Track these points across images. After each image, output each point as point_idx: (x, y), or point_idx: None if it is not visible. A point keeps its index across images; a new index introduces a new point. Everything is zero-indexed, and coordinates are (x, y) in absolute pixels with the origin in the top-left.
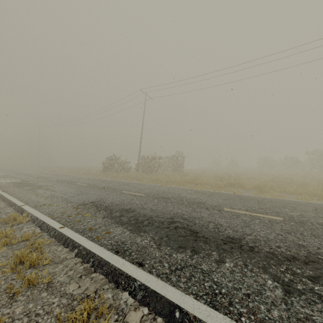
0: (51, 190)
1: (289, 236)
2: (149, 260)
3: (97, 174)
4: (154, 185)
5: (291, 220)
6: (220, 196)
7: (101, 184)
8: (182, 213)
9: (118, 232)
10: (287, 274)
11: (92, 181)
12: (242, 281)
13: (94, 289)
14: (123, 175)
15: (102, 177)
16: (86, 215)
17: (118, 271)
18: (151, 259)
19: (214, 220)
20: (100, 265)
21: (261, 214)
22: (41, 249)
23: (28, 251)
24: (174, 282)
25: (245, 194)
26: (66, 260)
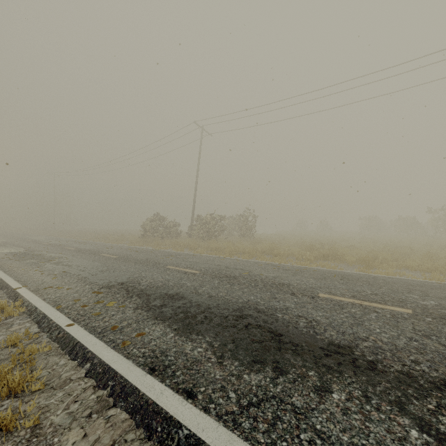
0: (65, 264)
1: (429, 342)
2: (204, 385)
3: (133, 241)
4: (213, 258)
5: (426, 313)
6: (311, 273)
7: (138, 255)
8: (256, 302)
9: (156, 333)
10: (442, 416)
11: (124, 252)
12: (365, 432)
13: (110, 442)
14: (170, 242)
15: (140, 246)
16: (109, 305)
17: (152, 406)
18: (208, 384)
19: (305, 313)
20: (124, 393)
21: (377, 304)
22: (31, 363)
23: (9, 367)
24: (247, 432)
25: (346, 271)
26: (70, 382)
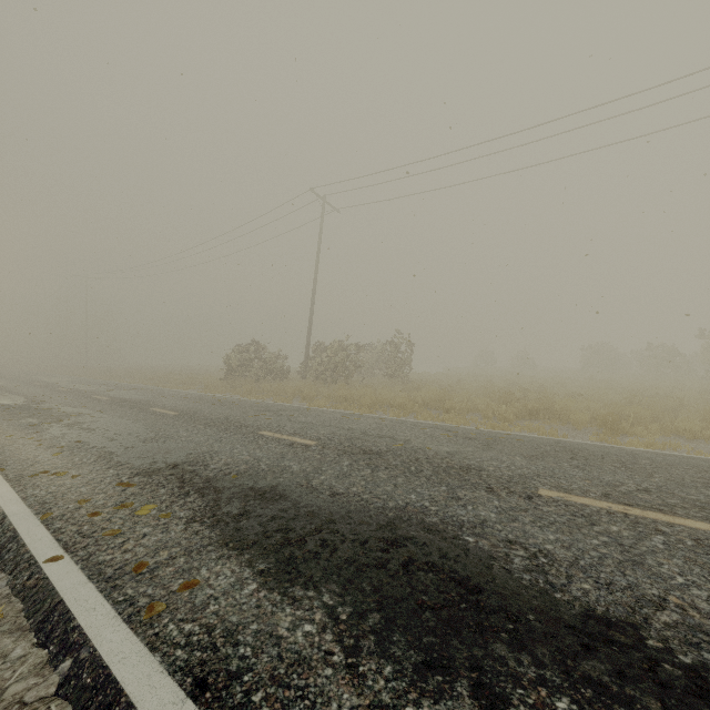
0: (84, 426)
1: None
2: None
3: (209, 385)
4: (341, 415)
5: None
6: (515, 446)
7: (213, 411)
8: (421, 507)
9: (222, 582)
10: None
11: (191, 404)
12: None
13: None
14: (270, 387)
15: (220, 393)
16: (141, 512)
17: None
18: None
19: (521, 534)
20: None
21: (658, 513)
22: None
23: None
24: None
25: (576, 440)
26: None
